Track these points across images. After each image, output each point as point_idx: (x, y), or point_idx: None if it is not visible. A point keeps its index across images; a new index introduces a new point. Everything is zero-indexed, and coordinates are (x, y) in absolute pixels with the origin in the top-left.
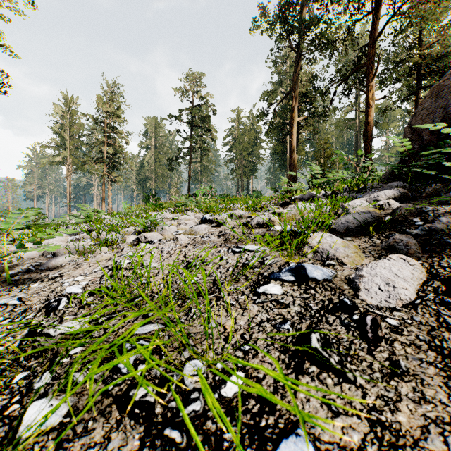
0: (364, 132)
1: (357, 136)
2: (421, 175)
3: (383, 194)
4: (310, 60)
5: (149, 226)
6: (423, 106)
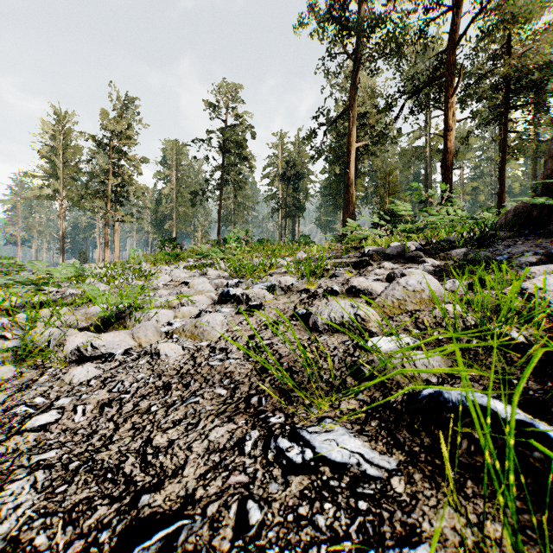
0: (443, 161)
1: (427, 168)
2: None
3: None
4: (372, 71)
5: (123, 309)
6: None
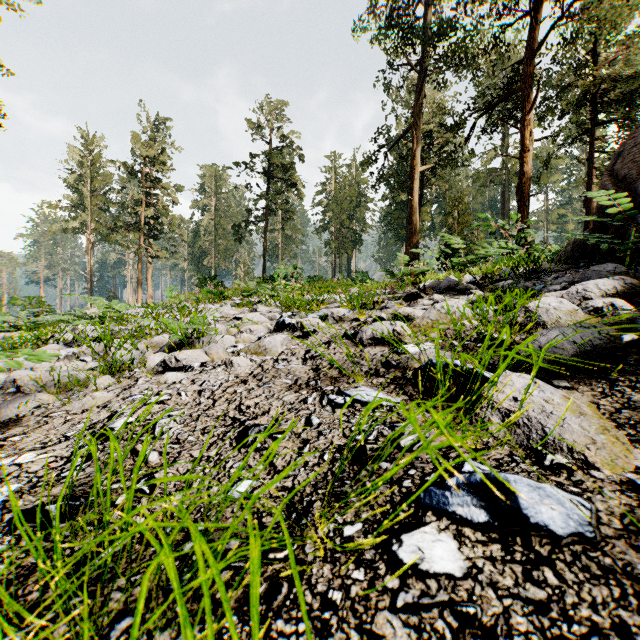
0: (518, 187)
1: (505, 193)
2: (636, 251)
3: (595, 286)
4: (439, 84)
5: (189, 335)
6: (634, 140)
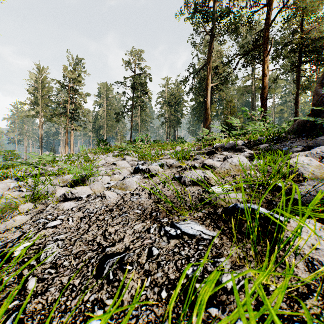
0: (261, 94)
1: (253, 98)
2: None
3: None
4: (220, 41)
5: (83, 176)
6: None
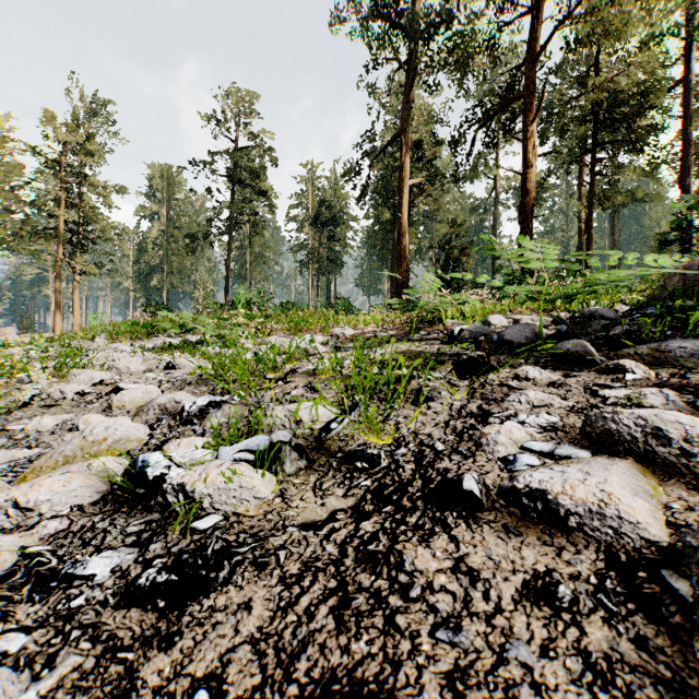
0: (521, 206)
1: (493, 218)
2: None
3: None
4: (431, 86)
5: None
6: None
